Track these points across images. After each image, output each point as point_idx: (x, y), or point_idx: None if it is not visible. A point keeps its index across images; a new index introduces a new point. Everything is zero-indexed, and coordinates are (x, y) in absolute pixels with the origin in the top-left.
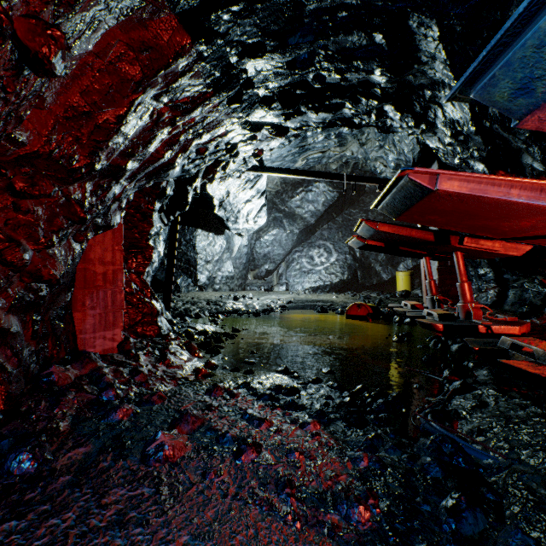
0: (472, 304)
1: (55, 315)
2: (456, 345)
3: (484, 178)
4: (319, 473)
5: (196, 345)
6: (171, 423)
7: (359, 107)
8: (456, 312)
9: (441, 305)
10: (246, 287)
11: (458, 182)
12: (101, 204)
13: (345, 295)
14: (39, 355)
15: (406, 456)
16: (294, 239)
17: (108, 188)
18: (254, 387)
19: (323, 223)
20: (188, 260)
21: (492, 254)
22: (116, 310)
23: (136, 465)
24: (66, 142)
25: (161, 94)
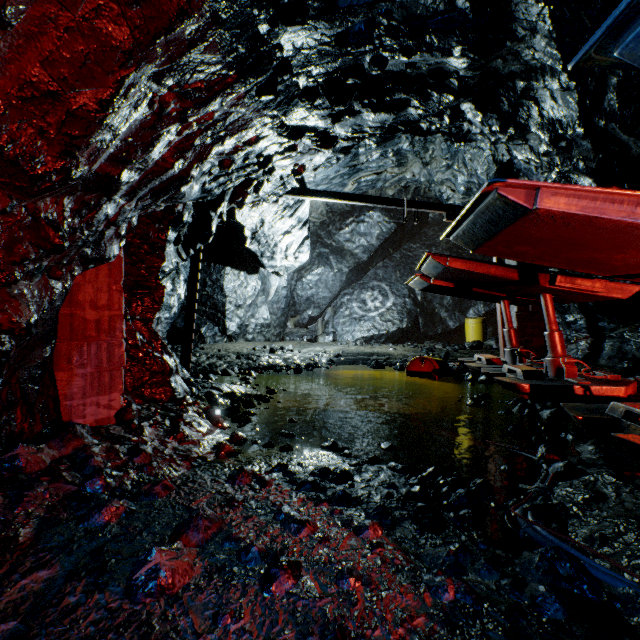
0: (564, 358)
1: (27, 376)
2: (548, 410)
3: (600, 193)
4: (385, 615)
5: (220, 412)
6: (174, 530)
7: (429, 105)
8: (544, 368)
9: (523, 360)
10: (286, 337)
11: (565, 198)
12: (87, 228)
13: (405, 347)
14: (2, 431)
15: (508, 583)
16: (343, 279)
17: (97, 207)
18: (292, 471)
19: (378, 261)
20: (215, 305)
21: (590, 297)
22: (113, 368)
23: (118, 601)
24: (25, 134)
25: (163, 73)
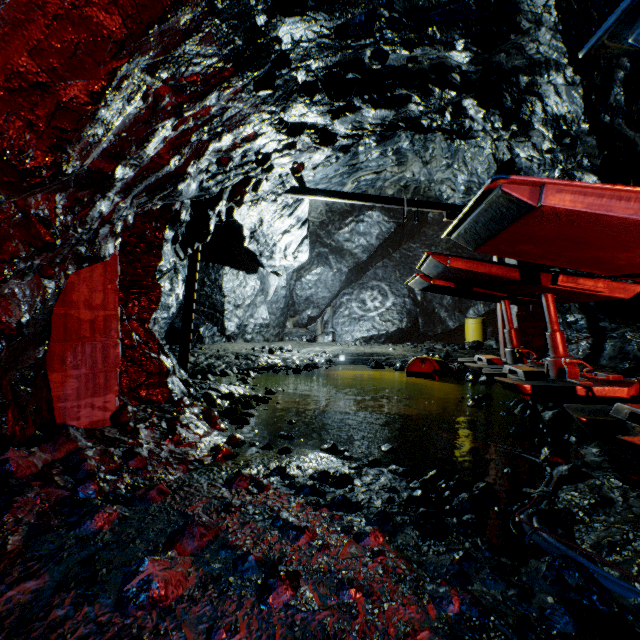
0: (566, 359)
1: (19, 377)
2: (550, 411)
3: (607, 190)
4: (387, 628)
5: (217, 414)
6: (169, 537)
7: (430, 101)
8: (545, 369)
9: (524, 360)
10: (285, 338)
11: (571, 195)
12: (80, 225)
13: (404, 347)
14: None
15: (515, 594)
16: (342, 279)
17: (91, 204)
18: (291, 475)
19: (377, 261)
20: (214, 304)
21: (592, 296)
22: (109, 369)
23: (108, 614)
24: (13, 127)
25: (157, 65)
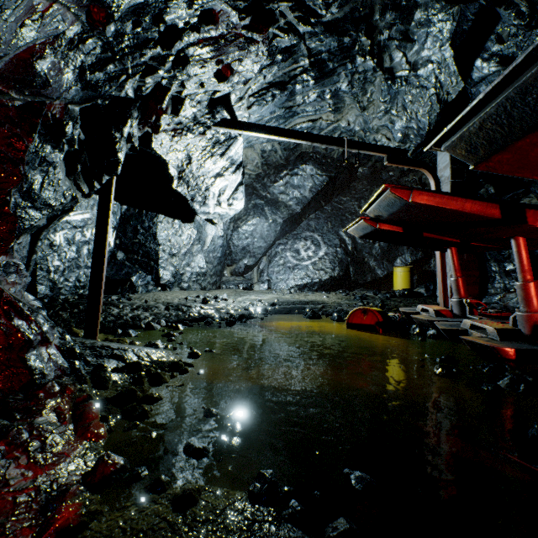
0: None
1: None
2: None
3: None
4: None
5: (96, 408)
6: None
7: None
8: (510, 324)
9: (474, 311)
10: (222, 286)
11: None
12: None
13: (337, 294)
14: None
15: None
16: (277, 230)
17: None
18: None
19: (310, 213)
20: (148, 253)
21: None
22: None
23: None
24: None
25: None
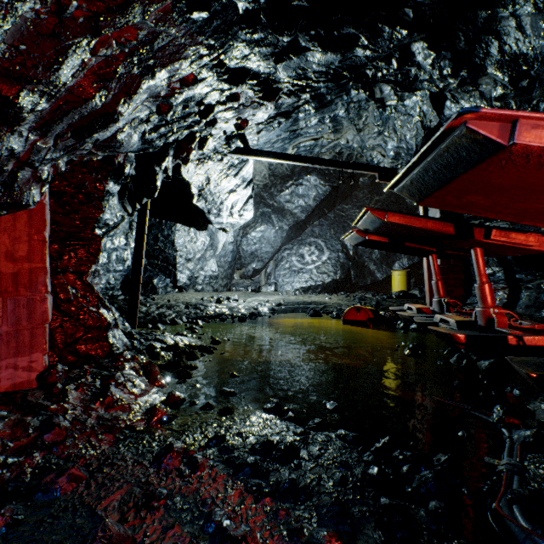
0: (494, 309)
1: None
2: (486, 361)
3: None
4: None
5: (158, 369)
6: None
7: (379, 43)
8: (473, 318)
9: (450, 309)
10: (232, 288)
11: None
12: None
13: (339, 296)
14: None
15: None
16: (284, 236)
17: None
18: (230, 447)
19: (314, 220)
20: (167, 258)
21: (521, 250)
22: (35, 326)
23: None
24: None
25: None
